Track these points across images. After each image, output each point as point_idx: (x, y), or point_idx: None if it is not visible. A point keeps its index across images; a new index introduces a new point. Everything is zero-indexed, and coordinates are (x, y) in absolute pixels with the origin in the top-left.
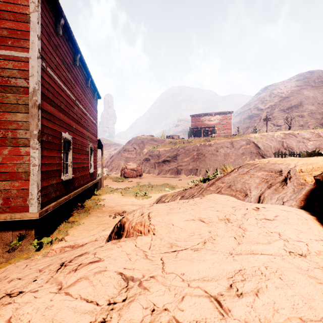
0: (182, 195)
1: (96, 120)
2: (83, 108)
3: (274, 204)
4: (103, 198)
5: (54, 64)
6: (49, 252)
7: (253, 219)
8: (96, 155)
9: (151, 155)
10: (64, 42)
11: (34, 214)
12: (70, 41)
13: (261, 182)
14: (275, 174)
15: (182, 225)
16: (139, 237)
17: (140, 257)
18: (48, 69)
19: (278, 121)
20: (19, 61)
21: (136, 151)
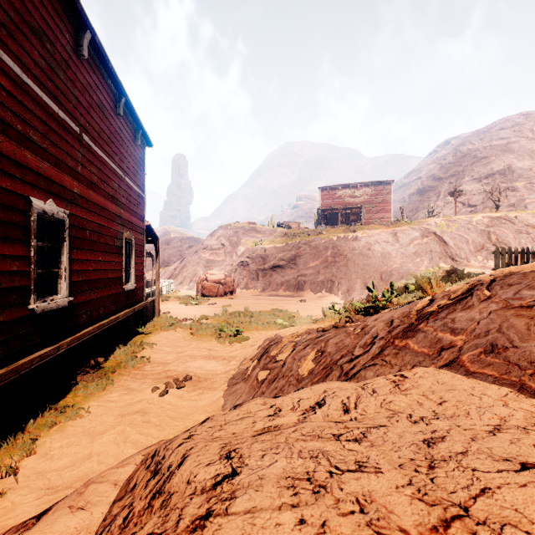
0: (320, 347)
1: (141, 188)
2: (105, 155)
3: None
4: (153, 340)
5: (1, 23)
6: None
7: None
8: (141, 256)
9: (250, 256)
10: None
11: None
12: None
13: None
14: None
15: None
16: None
17: None
18: None
19: (472, 198)
20: None
21: (224, 249)
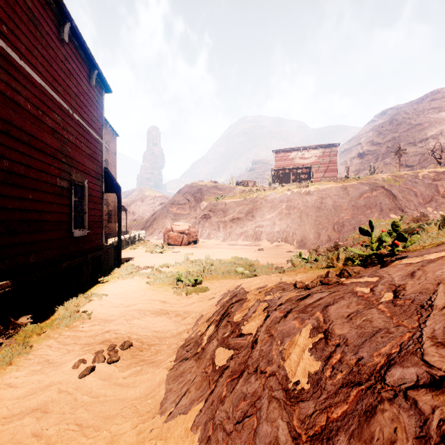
0: (317, 321)
1: (98, 132)
2: (40, 78)
3: None
4: (107, 289)
5: None
6: None
7: None
8: (98, 202)
9: (212, 209)
10: None
11: None
12: None
13: None
14: None
15: None
16: None
17: None
18: None
19: (409, 159)
20: None
21: (189, 204)
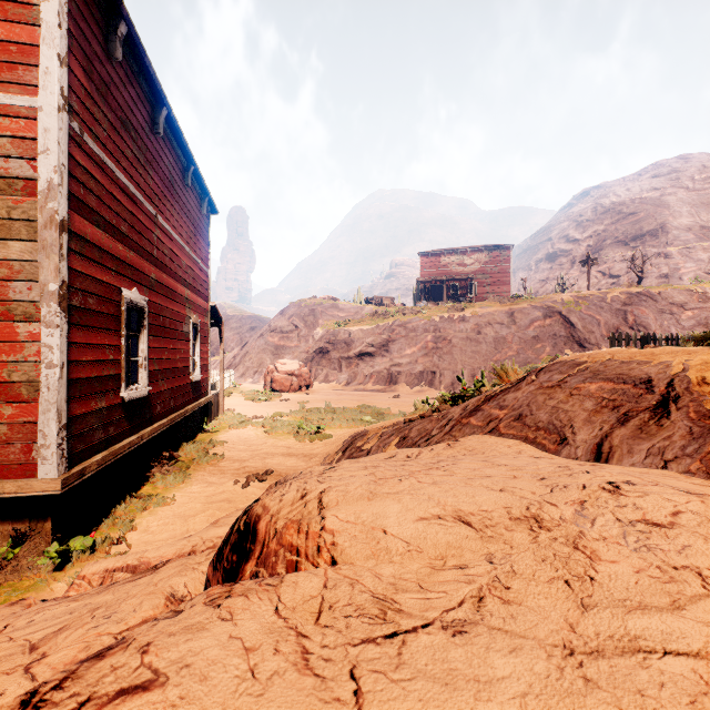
0: (404, 434)
1: (206, 263)
2: (175, 233)
3: (640, 465)
4: (223, 438)
5: (103, 127)
6: (73, 584)
7: (609, 520)
8: (206, 342)
9: (331, 341)
10: (128, 77)
11: (50, 483)
12: (143, 78)
13: (600, 408)
14: (634, 389)
15: (410, 535)
16: (289, 579)
17: (285, 660)
18: (86, 138)
19: (614, 267)
20: (14, 116)
21: (298, 332)
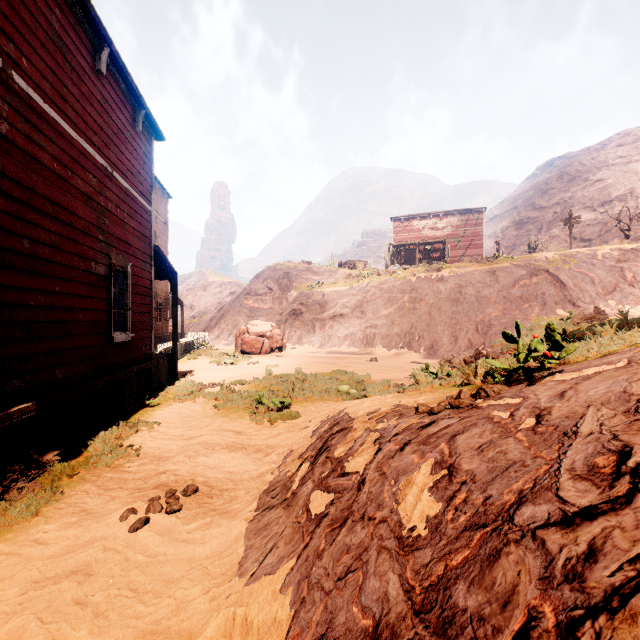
0: (441, 454)
1: (146, 196)
2: (70, 126)
3: None
4: (158, 416)
5: None
6: None
7: None
8: (146, 293)
9: (305, 302)
10: None
11: None
12: None
13: None
14: None
15: None
16: None
17: None
18: None
19: (585, 231)
20: None
21: (272, 294)
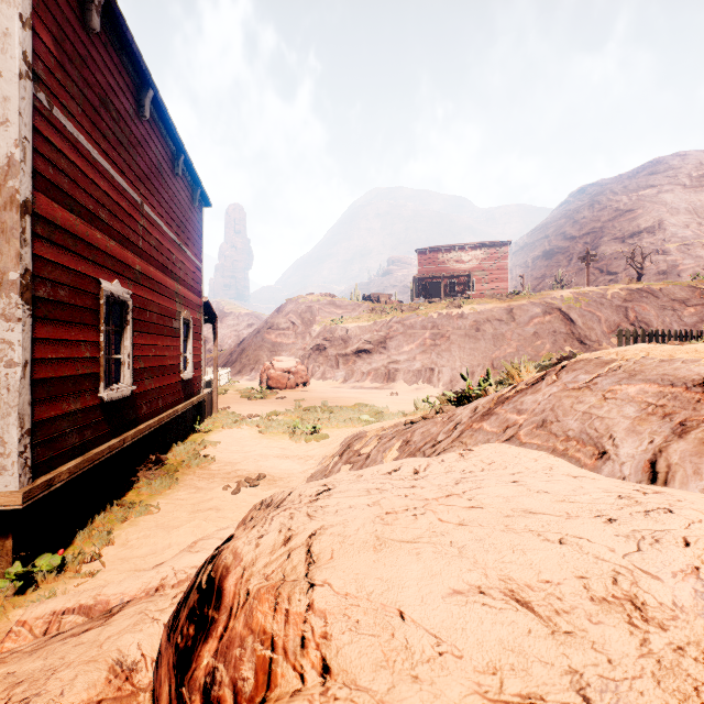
0: (406, 437)
1: (199, 257)
2: (164, 224)
3: None
4: (215, 438)
5: (77, 103)
6: (10, 633)
7: None
8: (199, 338)
9: (328, 338)
10: (108, 53)
11: (9, 497)
12: (126, 55)
13: (646, 415)
14: (688, 393)
15: (440, 622)
16: None
17: None
18: (56, 112)
19: (611, 264)
20: None
21: (294, 329)
